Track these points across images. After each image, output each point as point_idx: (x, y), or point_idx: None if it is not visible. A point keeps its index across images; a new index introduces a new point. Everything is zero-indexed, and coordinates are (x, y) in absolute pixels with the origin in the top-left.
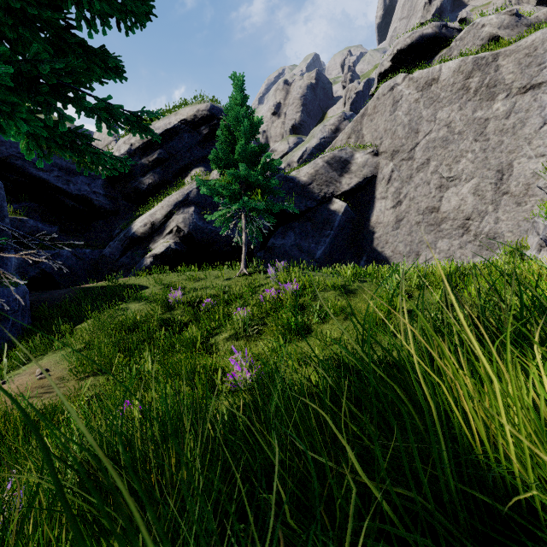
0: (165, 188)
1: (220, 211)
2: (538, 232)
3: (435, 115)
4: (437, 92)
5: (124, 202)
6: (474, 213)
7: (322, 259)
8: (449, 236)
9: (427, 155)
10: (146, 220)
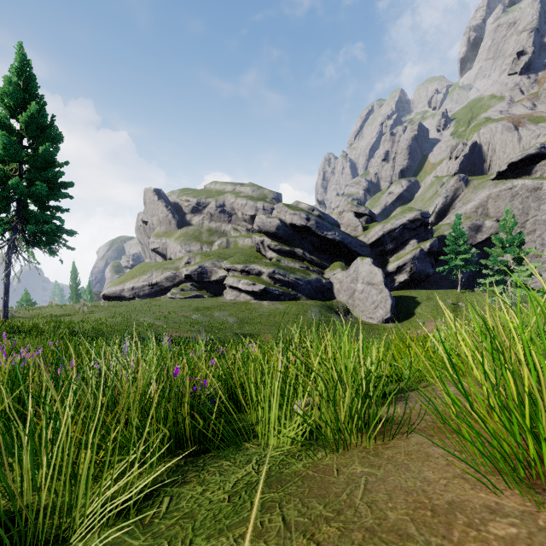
0: (395, 249)
1: (445, 267)
2: None
3: (539, 207)
4: (540, 195)
5: (373, 255)
6: None
7: (465, 280)
8: None
9: (534, 227)
10: (395, 266)
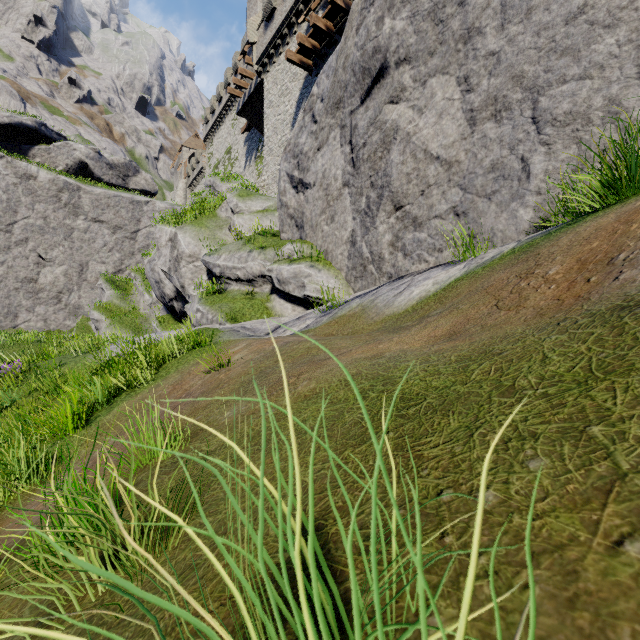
0: None
1: None
2: None
3: (34, 206)
4: (35, 188)
5: None
6: (66, 289)
7: None
8: (46, 303)
9: (27, 235)
10: None
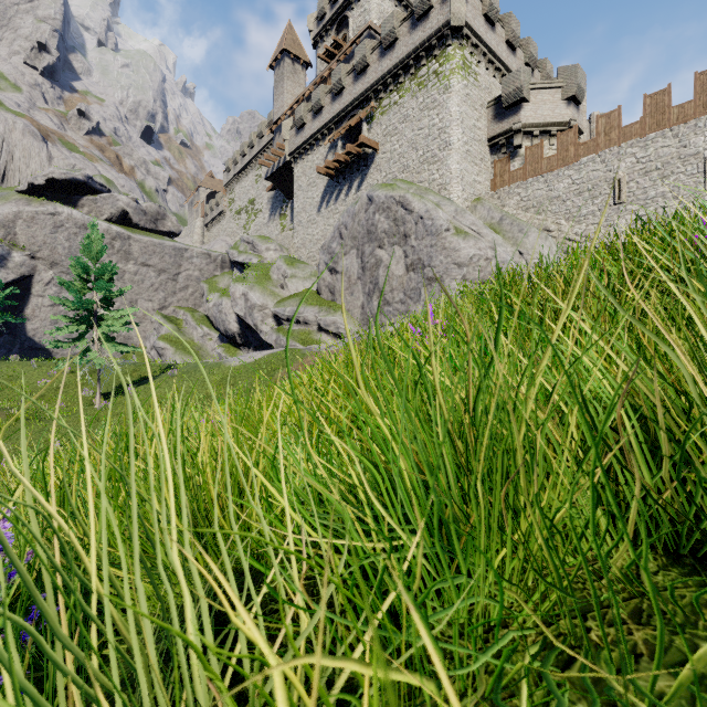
0: None
1: None
2: (151, 342)
3: None
4: None
5: None
6: None
7: None
8: None
9: (85, 276)
10: None
